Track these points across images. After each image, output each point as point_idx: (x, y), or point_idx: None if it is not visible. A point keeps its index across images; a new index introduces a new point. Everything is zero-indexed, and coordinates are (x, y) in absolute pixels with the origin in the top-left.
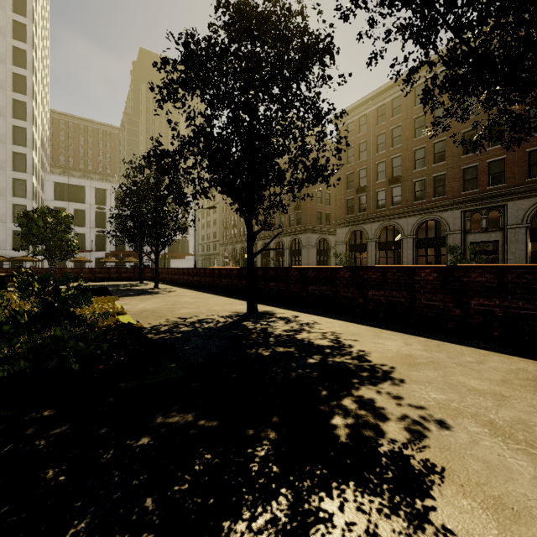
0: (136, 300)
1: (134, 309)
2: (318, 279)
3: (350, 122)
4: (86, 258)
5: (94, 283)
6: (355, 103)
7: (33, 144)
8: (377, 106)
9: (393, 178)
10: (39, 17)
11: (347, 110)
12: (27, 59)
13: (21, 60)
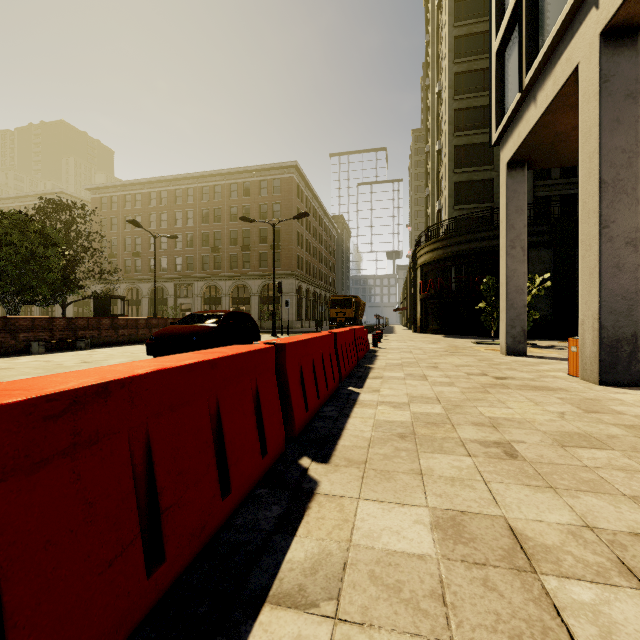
0: None
1: None
2: None
3: (104, 196)
4: None
5: None
6: (107, 184)
7: None
8: (125, 193)
9: (135, 252)
10: None
11: (100, 186)
12: None
13: None
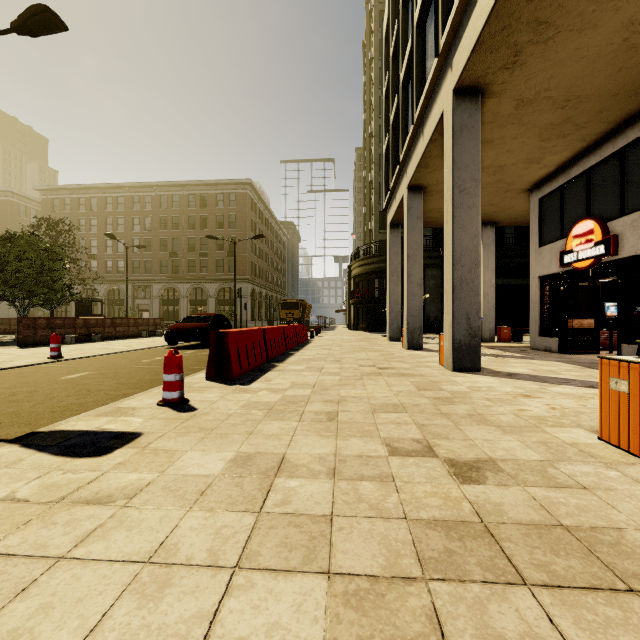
0: None
1: None
2: (3, 323)
3: (56, 197)
4: None
5: None
6: (60, 186)
7: None
8: (79, 196)
9: (91, 254)
10: None
11: (53, 188)
12: None
13: None
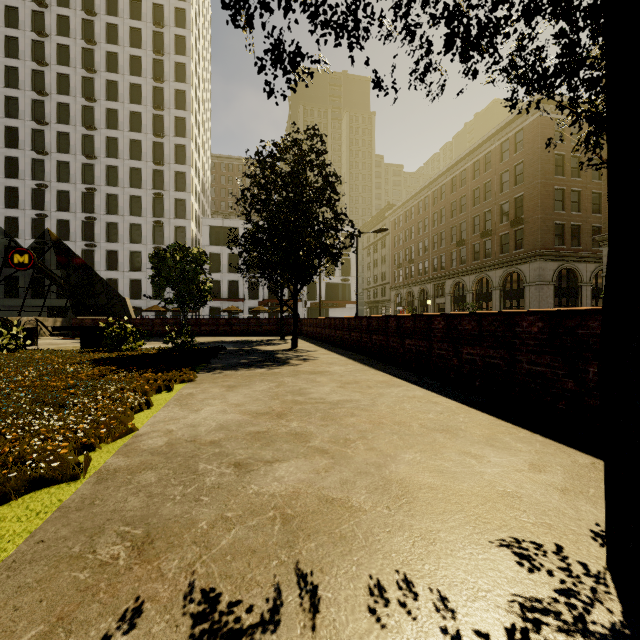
0: (221, 385)
1: (163, 430)
2: None
3: None
4: (239, 307)
5: (228, 337)
6: None
7: (192, 189)
8: None
9: None
10: (200, 56)
11: None
12: (186, 99)
13: (182, 103)
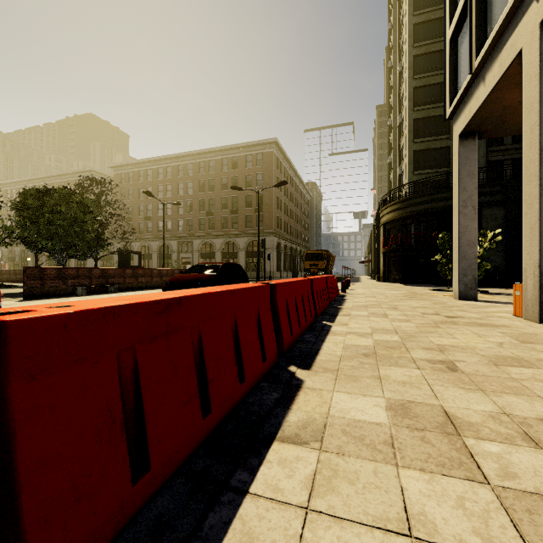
0: None
1: None
2: None
3: (123, 172)
4: None
5: None
6: (125, 162)
7: None
8: (139, 170)
9: (147, 217)
10: None
11: (120, 164)
12: None
13: None
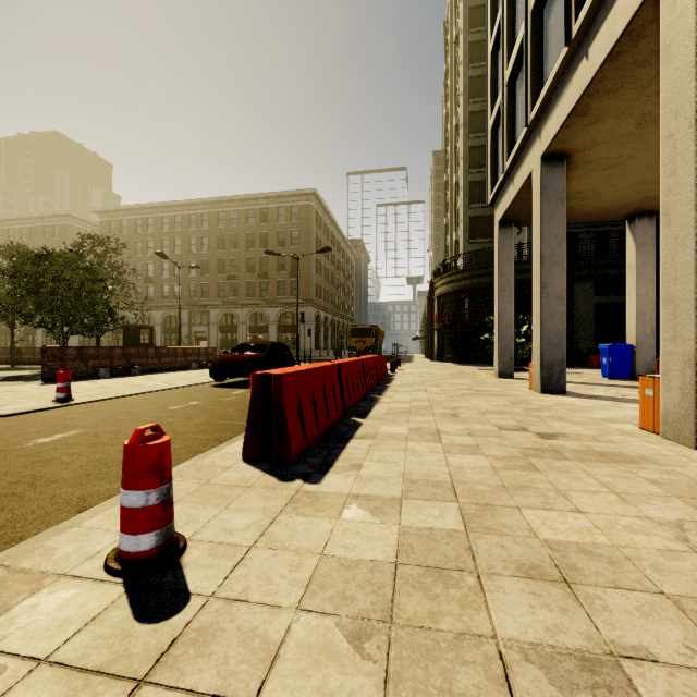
0: None
1: None
2: None
3: (113, 219)
4: None
5: None
6: (117, 207)
7: None
8: (136, 217)
9: (147, 279)
10: None
11: (110, 209)
12: None
13: None
